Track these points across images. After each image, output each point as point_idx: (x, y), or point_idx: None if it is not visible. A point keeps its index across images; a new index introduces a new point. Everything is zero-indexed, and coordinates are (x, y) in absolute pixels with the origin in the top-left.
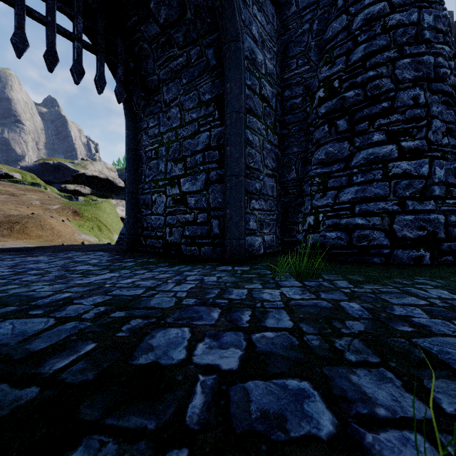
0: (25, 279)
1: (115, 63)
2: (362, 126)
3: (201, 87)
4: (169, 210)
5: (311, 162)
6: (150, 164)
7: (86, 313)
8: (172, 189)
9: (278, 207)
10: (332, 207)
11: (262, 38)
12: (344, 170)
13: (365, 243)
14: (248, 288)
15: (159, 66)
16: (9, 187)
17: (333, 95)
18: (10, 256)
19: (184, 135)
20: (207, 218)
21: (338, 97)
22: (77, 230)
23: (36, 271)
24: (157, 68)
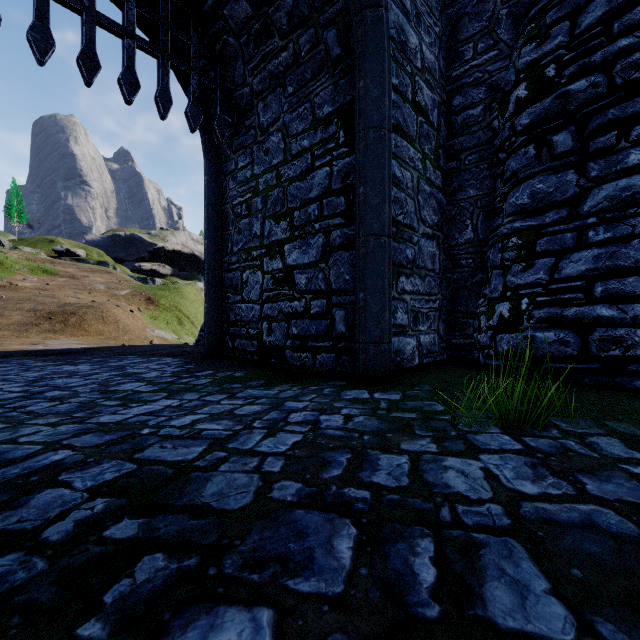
0: (30, 409)
1: (186, 70)
2: (603, 140)
3: (317, 96)
4: (267, 295)
5: (500, 212)
6: (240, 225)
7: (60, 518)
8: (272, 262)
9: (443, 289)
10: (546, 287)
11: (417, 9)
12: (568, 221)
13: (617, 352)
14: (409, 453)
15: (252, 71)
16: (70, 267)
17: (545, 91)
18: (42, 364)
19: (290, 176)
20: (326, 307)
21: (556, 93)
22: (149, 324)
23: (59, 391)
24: (248, 75)
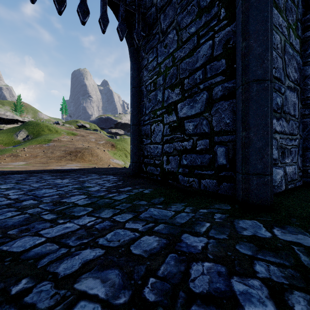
0: None
1: (117, 2)
2: None
3: None
4: (166, 138)
5: None
6: (149, 97)
7: None
8: (169, 117)
9: (300, 130)
10: None
11: None
12: None
13: None
14: None
15: None
16: (82, 132)
17: None
18: (49, 177)
19: (181, 56)
20: (209, 145)
21: None
22: (111, 156)
23: (32, 200)
24: None
